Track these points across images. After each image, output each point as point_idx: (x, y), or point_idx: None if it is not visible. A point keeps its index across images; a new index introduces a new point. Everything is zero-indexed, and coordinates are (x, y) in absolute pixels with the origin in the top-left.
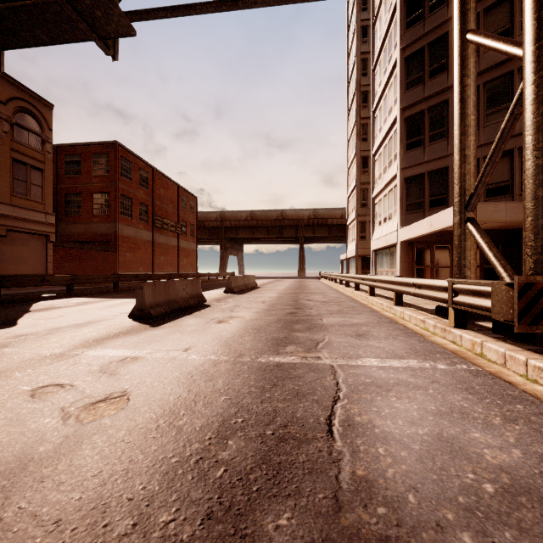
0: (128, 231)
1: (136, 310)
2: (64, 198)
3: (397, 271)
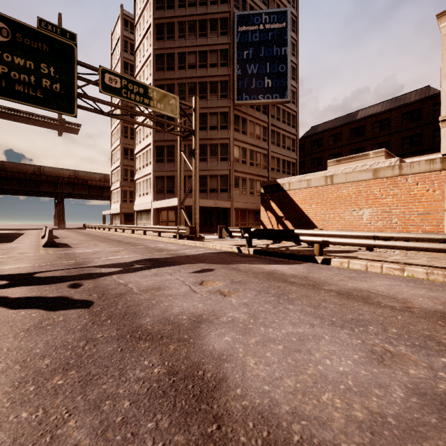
0: None
1: (48, 243)
2: None
3: (152, 223)
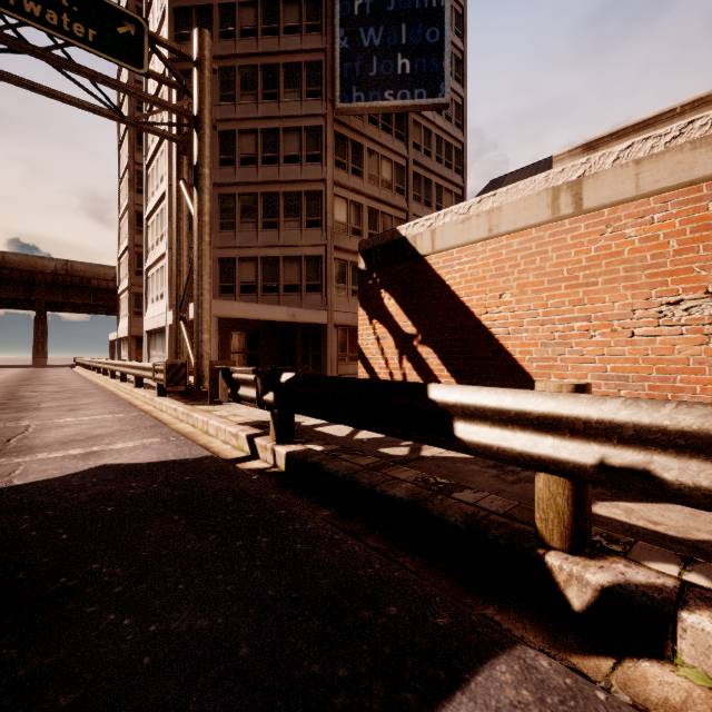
0: None
1: None
2: None
3: (166, 356)
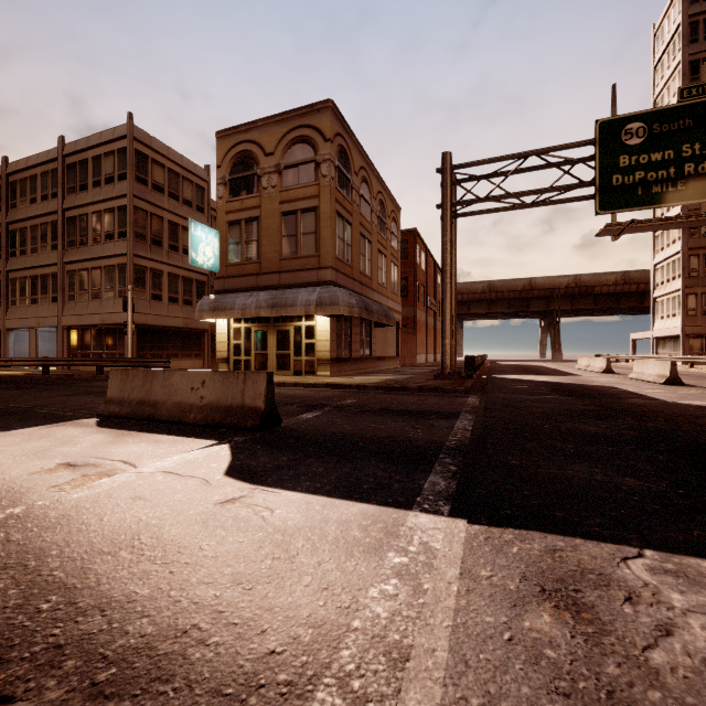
0: (417, 314)
1: (669, 380)
2: None
3: None
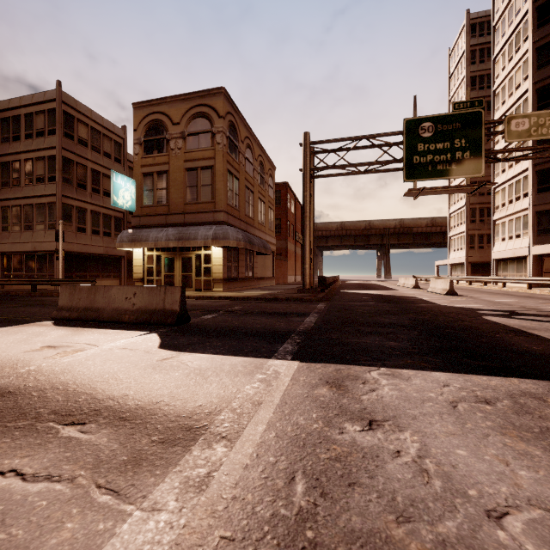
0: (288, 245)
1: (449, 292)
2: None
3: (529, 274)
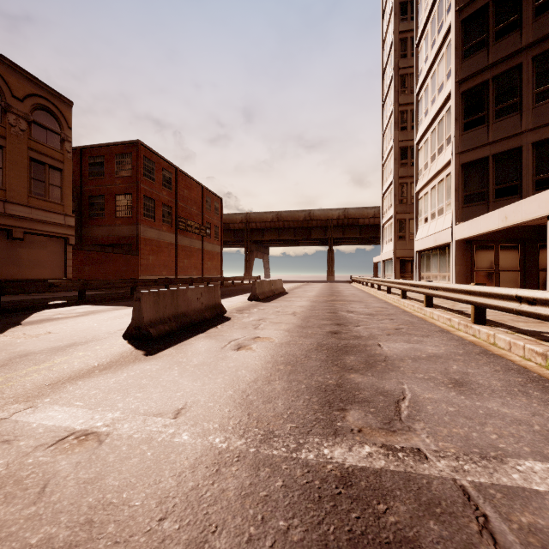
0: (151, 233)
1: (132, 329)
2: (88, 201)
3: (451, 275)
